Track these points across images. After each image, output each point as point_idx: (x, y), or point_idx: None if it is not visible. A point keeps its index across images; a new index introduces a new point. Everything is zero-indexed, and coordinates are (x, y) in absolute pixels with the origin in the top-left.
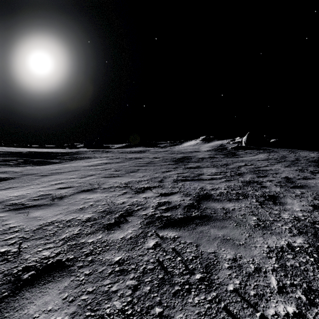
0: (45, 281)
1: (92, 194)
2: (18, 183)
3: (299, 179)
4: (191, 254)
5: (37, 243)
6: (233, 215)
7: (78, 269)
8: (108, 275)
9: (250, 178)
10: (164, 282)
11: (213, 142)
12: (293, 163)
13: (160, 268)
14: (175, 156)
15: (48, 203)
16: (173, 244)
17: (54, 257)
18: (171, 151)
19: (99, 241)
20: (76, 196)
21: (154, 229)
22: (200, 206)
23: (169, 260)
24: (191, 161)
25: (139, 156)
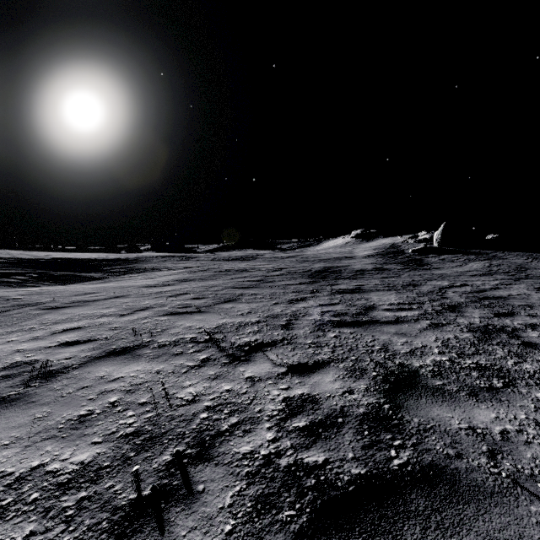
0: None
1: (129, 364)
2: None
3: None
4: None
5: None
6: (521, 467)
7: None
8: None
9: (482, 319)
10: None
11: (376, 241)
12: None
13: None
14: (309, 267)
15: (10, 395)
16: None
17: None
18: (302, 257)
19: None
20: (89, 369)
21: None
22: (402, 418)
23: None
24: (342, 276)
25: (244, 267)
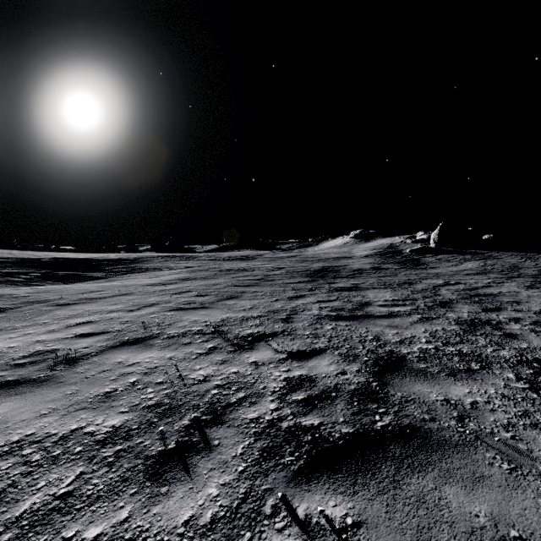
0: None
1: (143, 352)
2: (9, 321)
3: None
4: None
5: None
6: (484, 428)
7: None
8: None
9: (470, 314)
10: None
11: (374, 241)
12: (539, 280)
13: None
14: (309, 267)
15: (40, 377)
16: None
17: None
18: (301, 257)
19: (118, 539)
20: (107, 356)
21: (280, 482)
22: (387, 392)
23: None
24: (340, 275)
25: (244, 266)
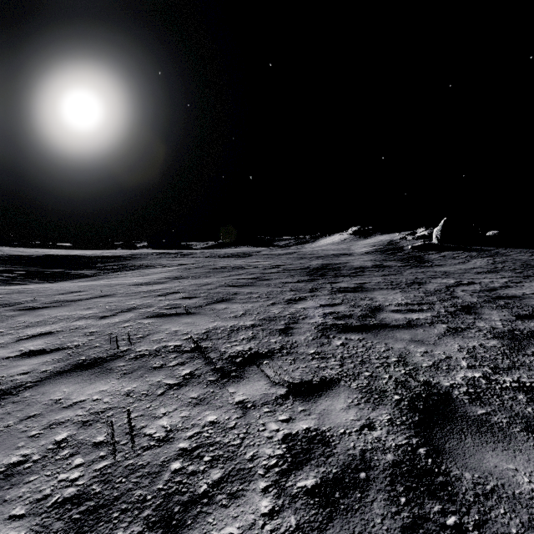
0: None
1: (95, 382)
2: None
3: None
4: None
5: None
6: None
7: None
8: None
9: (504, 323)
10: None
11: (373, 238)
12: None
13: None
14: (307, 264)
15: None
16: None
17: None
18: (299, 254)
19: None
20: (45, 388)
21: None
22: (448, 472)
23: None
24: (341, 274)
25: (239, 264)
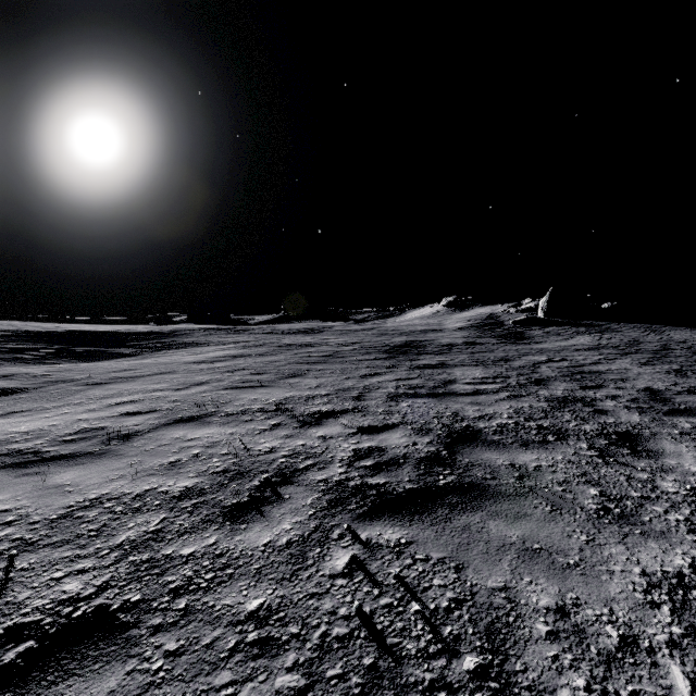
0: (57, 673)
1: (201, 429)
2: (36, 402)
3: (679, 394)
4: (445, 595)
5: (53, 557)
6: (539, 484)
7: (148, 637)
8: (228, 657)
9: (565, 391)
10: (379, 680)
11: (471, 310)
12: (658, 356)
13: (365, 635)
14: (388, 341)
15: (96, 450)
16: (396, 565)
17: (90, 598)
18: (380, 330)
19: (210, 554)
20: (162, 432)
21: (346, 520)
22: (455, 459)
23: (388, 611)
24: (425, 351)
25: (308, 341)
